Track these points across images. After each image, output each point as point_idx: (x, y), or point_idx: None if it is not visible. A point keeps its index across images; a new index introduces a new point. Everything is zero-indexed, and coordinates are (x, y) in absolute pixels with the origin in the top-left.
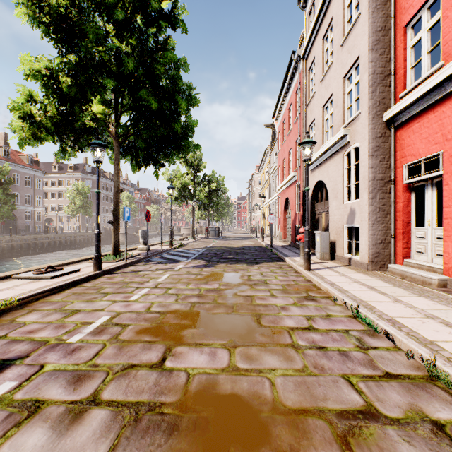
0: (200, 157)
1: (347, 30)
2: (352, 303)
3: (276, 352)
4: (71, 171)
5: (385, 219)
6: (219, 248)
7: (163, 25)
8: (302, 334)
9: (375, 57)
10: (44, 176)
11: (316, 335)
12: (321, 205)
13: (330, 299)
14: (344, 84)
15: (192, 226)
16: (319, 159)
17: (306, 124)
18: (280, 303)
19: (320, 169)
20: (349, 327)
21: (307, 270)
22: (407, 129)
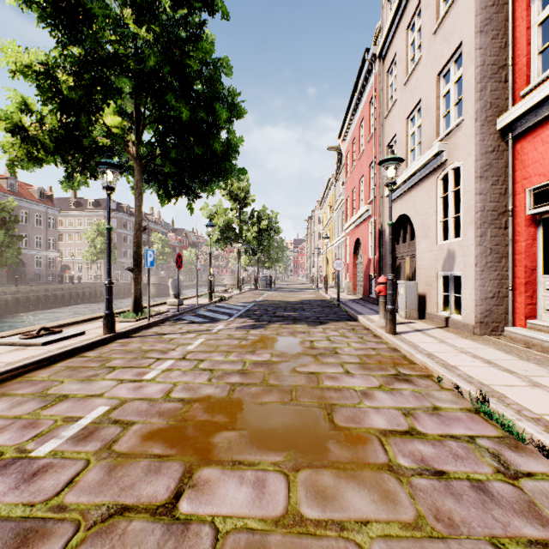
0: (248, 188)
1: (442, 12)
2: (470, 388)
3: (365, 481)
4: (92, 208)
5: (499, 264)
6: (271, 303)
7: (196, 6)
8: (402, 444)
9: (485, 42)
10: (60, 214)
11: (425, 447)
12: (404, 246)
13: (432, 379)
14: (438, 84)
15: (237, 274)
16: (402, 186)
17: (384, 143)
18: (360, 385)
19: (404, 200)
20: (473, 430)
21: (391, 333)
22: (533, 139)
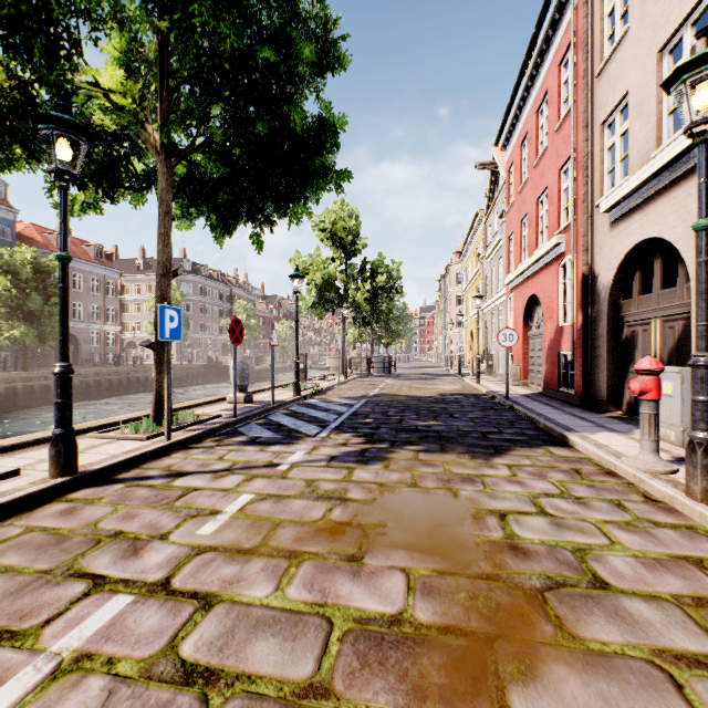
0: (357, 228)
1: None
2: None
3: None
4: None
5: None
6: (392, 400)
7: None
8: None
9: None
10: (125, 279)
11: None
12: (646, 301)
13: None
14: None
15: (342, 354)
16: (649, 184)
17: (594, 120)
18: None
19: (652, 211)
20: None
21: (707, 503)
22: None
